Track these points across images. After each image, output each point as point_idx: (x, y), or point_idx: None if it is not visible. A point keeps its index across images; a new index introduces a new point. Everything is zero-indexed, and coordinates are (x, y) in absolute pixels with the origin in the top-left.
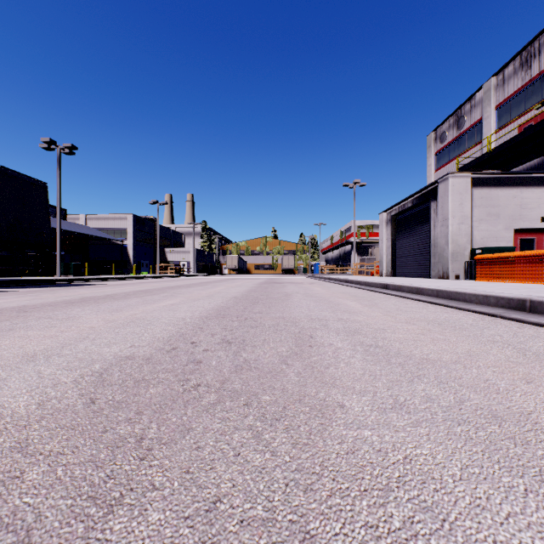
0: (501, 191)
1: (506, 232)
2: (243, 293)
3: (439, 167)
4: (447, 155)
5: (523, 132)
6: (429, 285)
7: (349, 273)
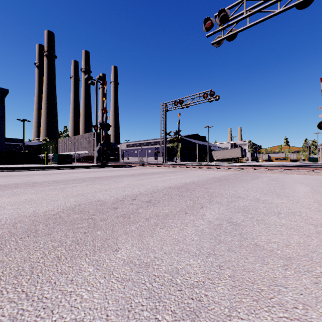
0: None
1: None
2: None
3: None
4: None
5: None
6: None
7: None
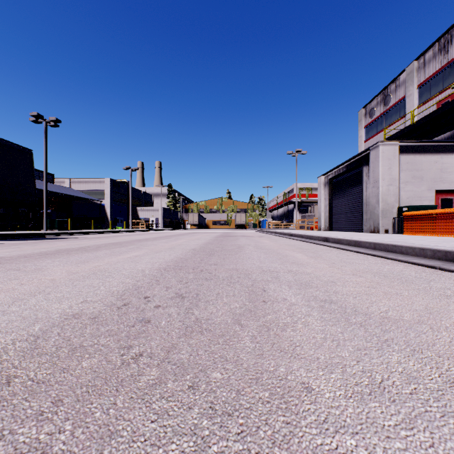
0: (424, 157)
1: (428, 192)
2: (201, 245)
3: (369, 138)
4: (375, 127)
5: (442, 106)
6: (365, 238)
7: (292, 228)
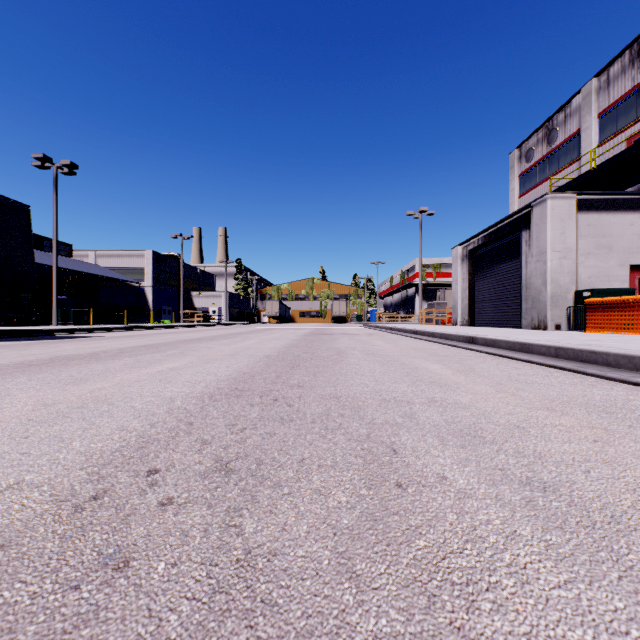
0: (614, 217)
1: (620, 269)
2: (280, 350)
3: (525, 191)
4: (535, 176)
5: (638, 142)
6: (534, 338)
7: (413, 321)
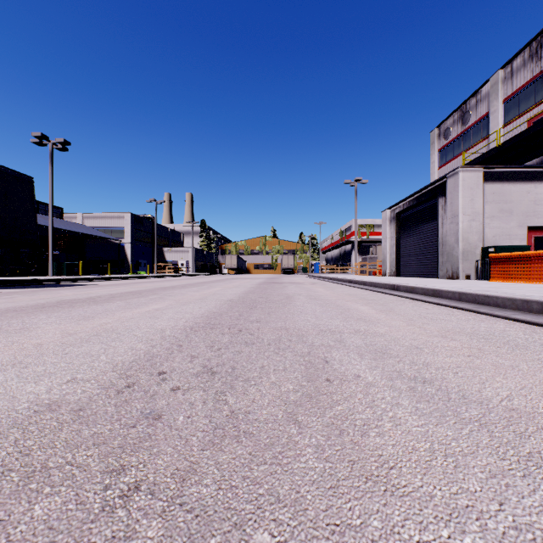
0: (514, 186)
1: (519, 229)
2: (240, 295)
3: (443, 163)
4: (451, 151)
5: (535, 124)
6: (445, 286)
7: (350, 272)
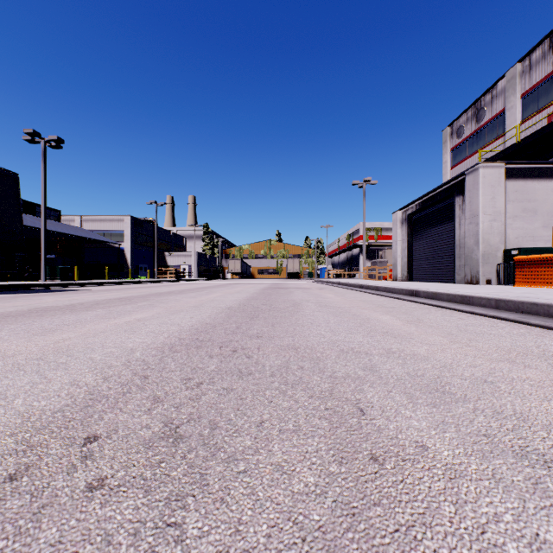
0: (539, 184)
1: (544, 230)
2: (241, 302)
3: (456, 163)
4: (464, 150)
5: None
6: (472, 291)
7: (357, 277)
